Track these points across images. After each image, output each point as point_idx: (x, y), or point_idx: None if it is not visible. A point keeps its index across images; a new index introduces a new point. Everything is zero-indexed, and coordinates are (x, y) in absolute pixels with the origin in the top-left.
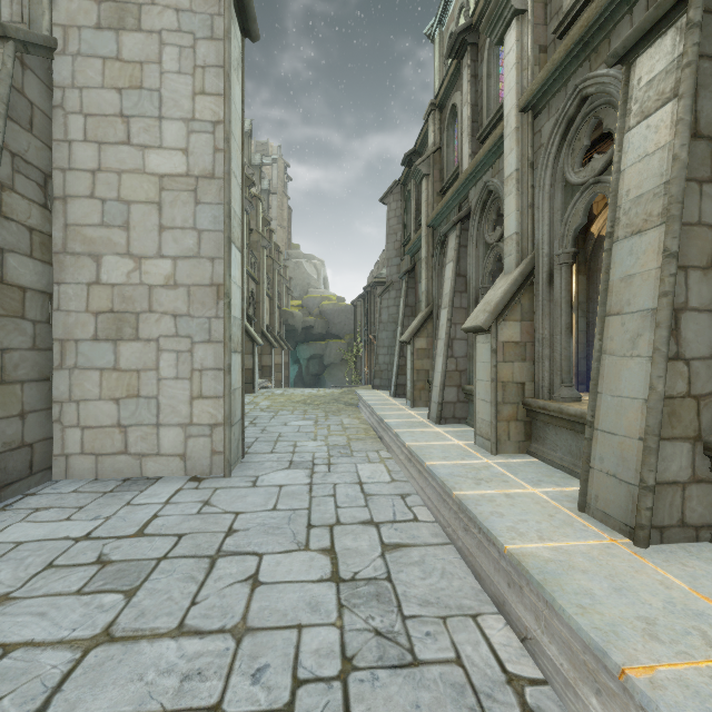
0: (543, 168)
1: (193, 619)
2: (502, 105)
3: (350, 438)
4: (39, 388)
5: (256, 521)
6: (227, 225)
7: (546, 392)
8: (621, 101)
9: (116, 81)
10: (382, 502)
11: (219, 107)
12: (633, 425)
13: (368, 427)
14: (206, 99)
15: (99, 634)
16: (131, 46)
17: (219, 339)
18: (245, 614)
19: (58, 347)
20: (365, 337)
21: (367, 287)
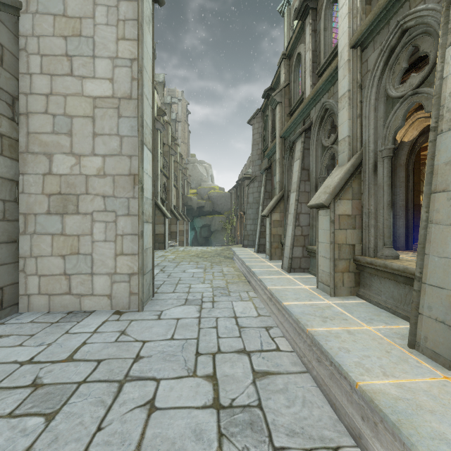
0: (369, 87)
1: (96, 446)
2: (335, 47)
3: (228, 282)
4: (8, 248)
5: (157, 348)
6: (140, 132)
7: (372, 251)
8: (443, 23)
9: (63, 31)
10: (251, 333)
11: (135, 48)
12: None
13: (240, 274)
14: (126, 43)
15: None
16: (73, 6)
17: (135, 213)
18: (140, 442)
19: (22, 219)
20: (237, 213)
21: (239, 181)
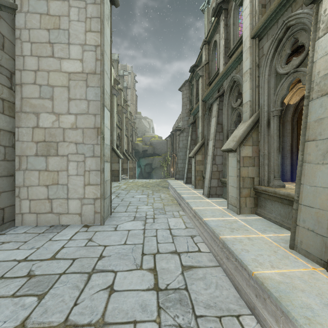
0: (264, 66)
1: (73, 315)
2: (241, 37)
3: (164, 204)
4: (7, 180)
5: (115, 251)
6: (102, 97)
7: (266, 182)
8: (313, 23)
9: (46, 25)
10: (181, 240)
11: (98, 38)
12: (325, 203)
13: (173, 199)
14: (91, 34)
15: (18, 326)
16: (54, 7)
17: (98, 155)
18: (104, 312)
19: (18, 159)
20: (171, 155)
21: (172, 131)
